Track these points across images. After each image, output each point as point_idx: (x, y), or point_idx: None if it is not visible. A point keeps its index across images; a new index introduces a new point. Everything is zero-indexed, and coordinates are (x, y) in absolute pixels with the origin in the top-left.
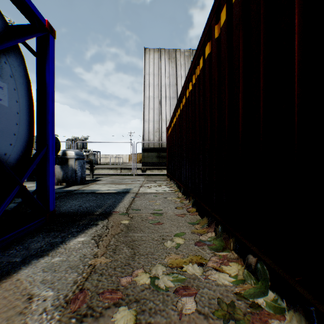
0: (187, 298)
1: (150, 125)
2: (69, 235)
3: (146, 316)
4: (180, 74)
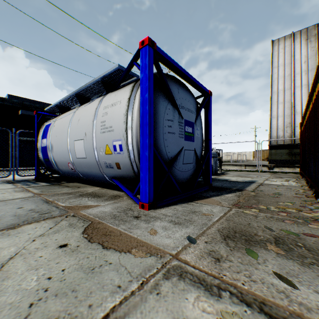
0: (282, 213)
1: (278, 121)
2: (223, 193)
3: (263, 212)
4: None
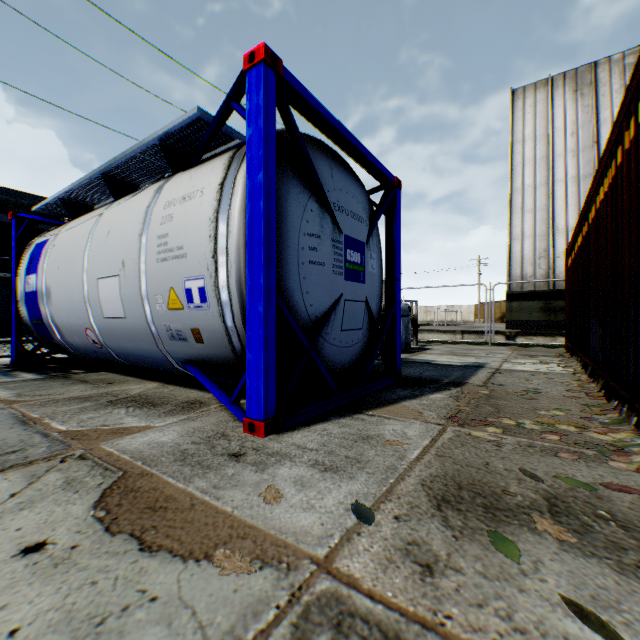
0: (550, 435)
1: (524, 245)
2: (424, 392)
3: (511, 433)
4: (607, 115)
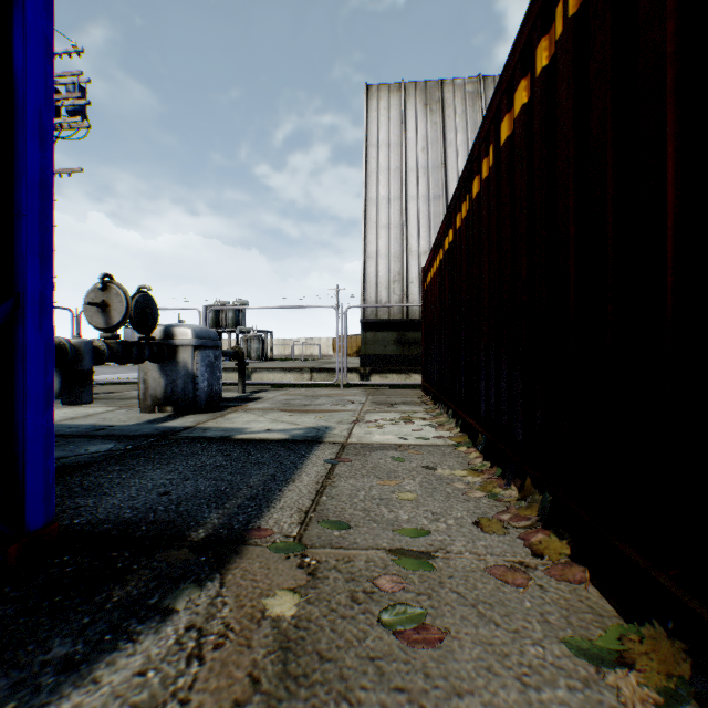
0: None
1: (379, 266)
2: (13, 693)
3: None
4: (454, 138)
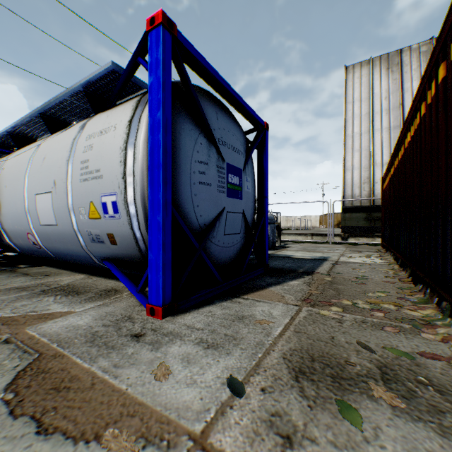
0: (377, 313)
1: (353, 174)
2: (285, 279)
3: (349, 311)
4: (409, 86)
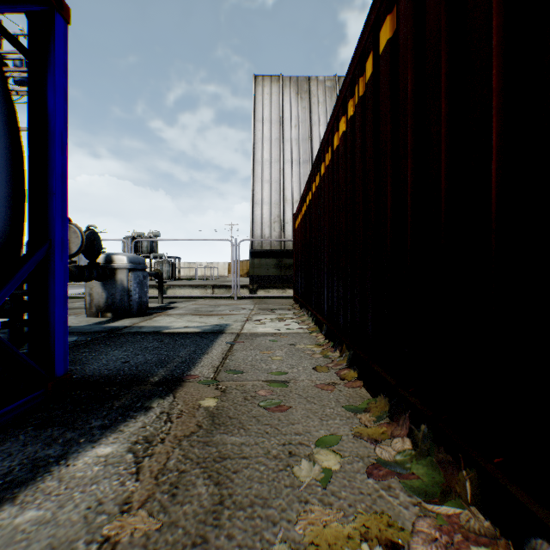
0: None
1: (264, 210)
2: (82, 436)
3: None
4: (317, 119)
